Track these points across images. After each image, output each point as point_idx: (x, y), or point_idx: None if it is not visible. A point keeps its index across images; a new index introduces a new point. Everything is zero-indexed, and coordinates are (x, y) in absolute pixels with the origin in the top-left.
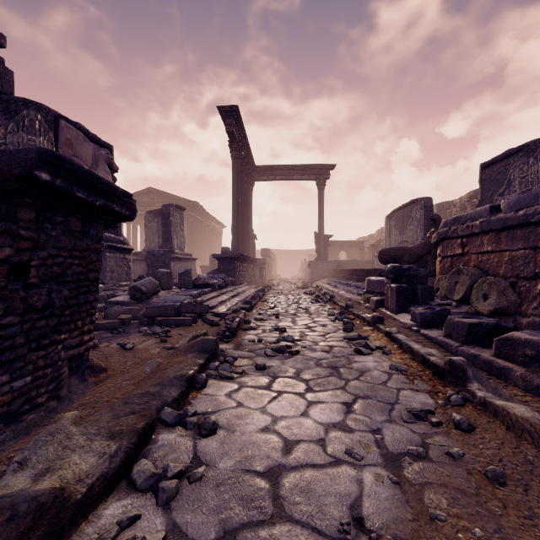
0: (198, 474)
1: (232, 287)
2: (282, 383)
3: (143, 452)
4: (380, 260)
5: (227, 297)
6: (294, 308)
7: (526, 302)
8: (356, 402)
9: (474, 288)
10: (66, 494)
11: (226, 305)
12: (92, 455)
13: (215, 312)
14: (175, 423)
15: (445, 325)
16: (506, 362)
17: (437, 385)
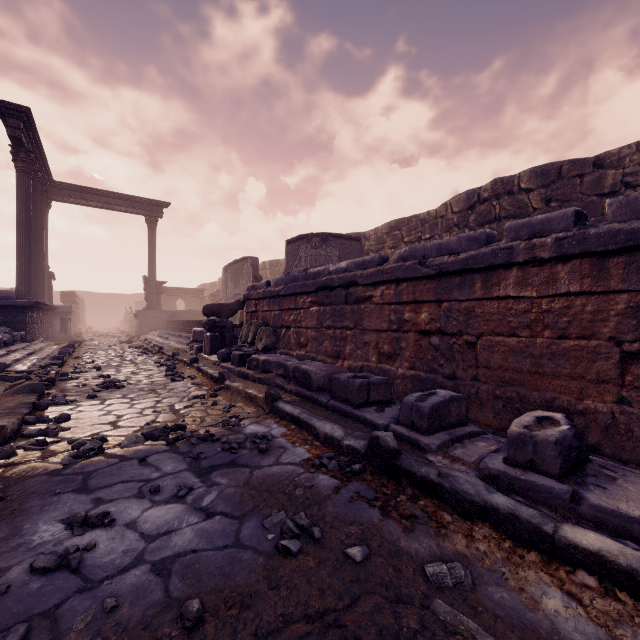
0: (69, 428)
1: (22, 344)
2: (112, 401)
3: (23, 431)
4: (204, 313)
5: (22, 355)
6: (118, 361)
7: (280, 341)
8: (164, 399)
9: (257, 334)
10: (6, 427)
11: (24, 363)
12: (3, 422)
13: (14, 370)
14: (35, 422)
15: (232, 357)
16: (249, 370)
17: (214, 386)
